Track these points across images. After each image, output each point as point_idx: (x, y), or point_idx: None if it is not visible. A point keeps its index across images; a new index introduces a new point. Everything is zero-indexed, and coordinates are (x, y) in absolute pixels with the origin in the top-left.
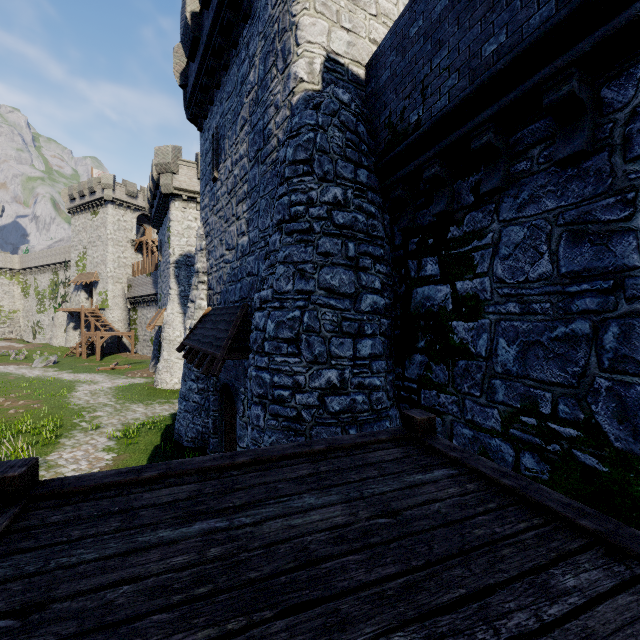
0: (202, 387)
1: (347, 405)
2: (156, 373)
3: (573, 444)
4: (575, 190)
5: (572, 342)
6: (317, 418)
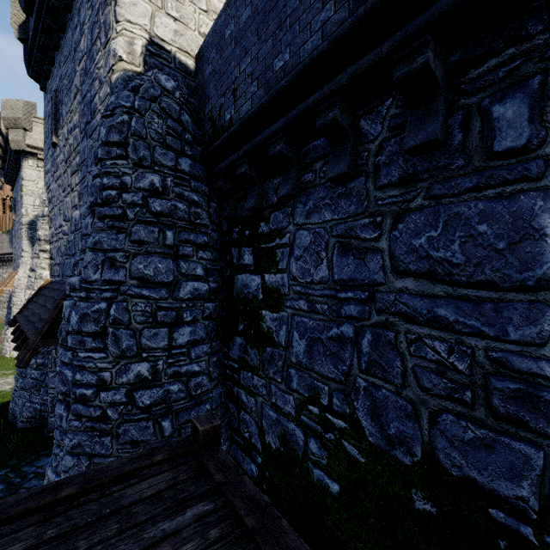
0: (42, 362)
1: (160, 397)
2: (4, 340)
3: (342, 435)
4: (344, 206)
5: (342, 343)
6: (125, 415)
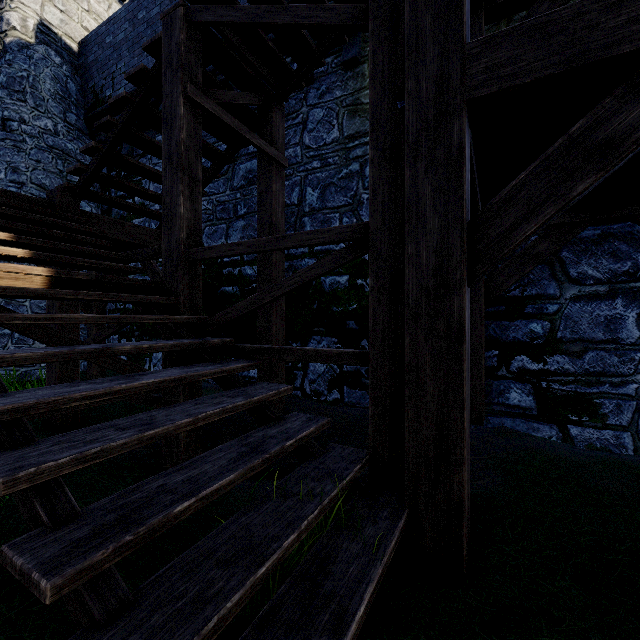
0: None
1: None
2: None
3: None
4: None
5: None
6: None
